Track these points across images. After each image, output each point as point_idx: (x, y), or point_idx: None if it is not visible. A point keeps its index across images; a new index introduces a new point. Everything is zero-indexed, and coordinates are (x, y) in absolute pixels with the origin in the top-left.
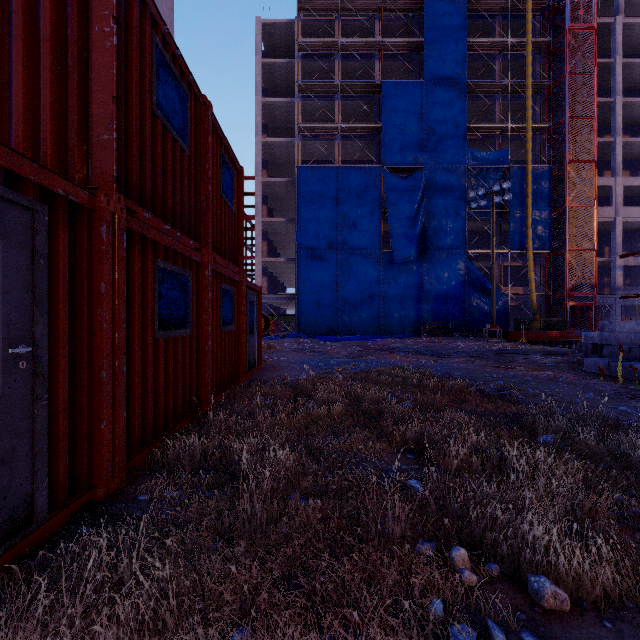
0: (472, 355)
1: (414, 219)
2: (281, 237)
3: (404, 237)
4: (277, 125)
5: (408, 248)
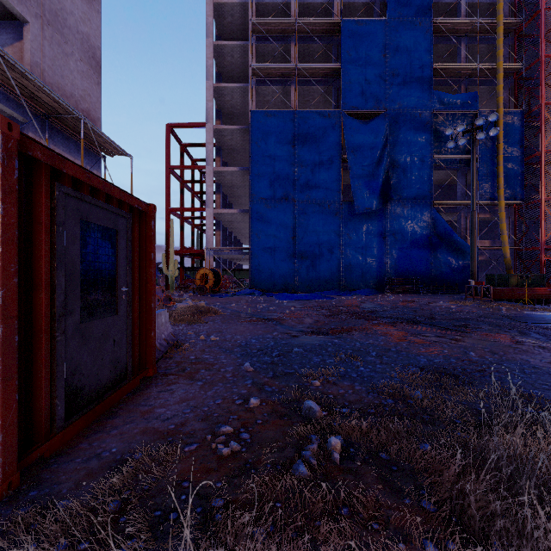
0: (499, 326)
1: (376, 167)
2: (236, 191)
3: (366, 186)
4: (231, 74)
5: (370, 198)
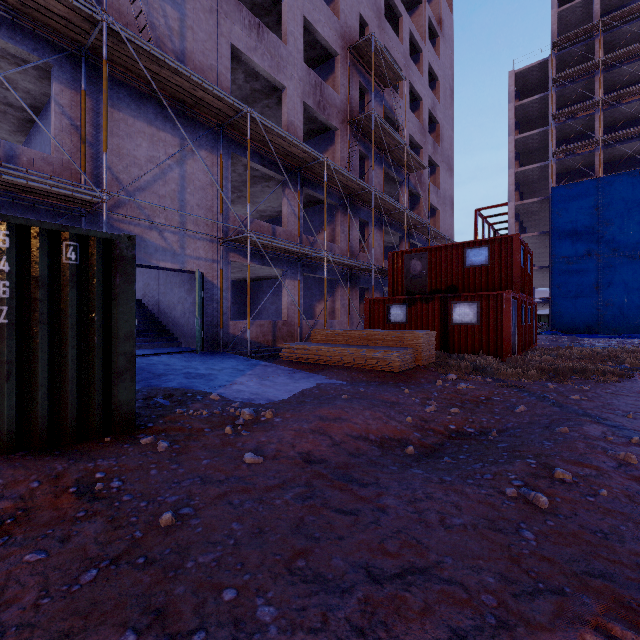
0: None
1: None
2: (532, 246)
3: None
4: (528, 149)
5: None
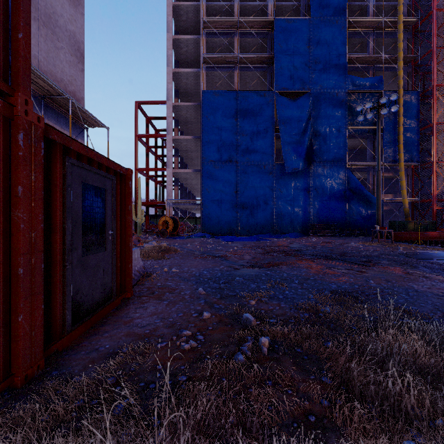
0: (395, 262)
1: (302, 135)
2: (190, 154)
3: (294, 151)
4: (186, 61)
5: (297, 160)
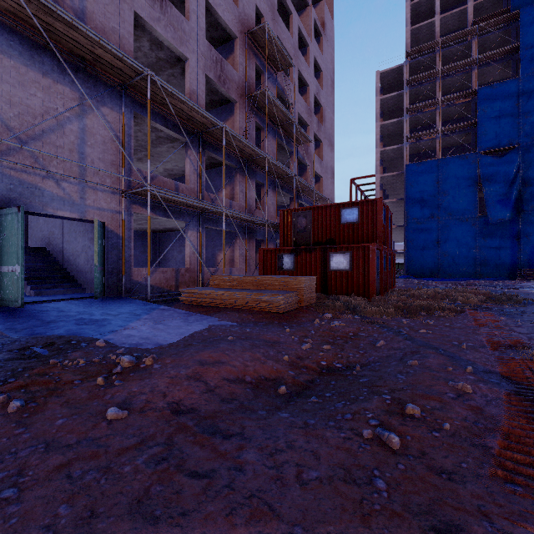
0: (532, 289)
1: (509, 188)
2: (392, 209)
3: (499, 203)
4: (390, 134)
5: (503, 211)
